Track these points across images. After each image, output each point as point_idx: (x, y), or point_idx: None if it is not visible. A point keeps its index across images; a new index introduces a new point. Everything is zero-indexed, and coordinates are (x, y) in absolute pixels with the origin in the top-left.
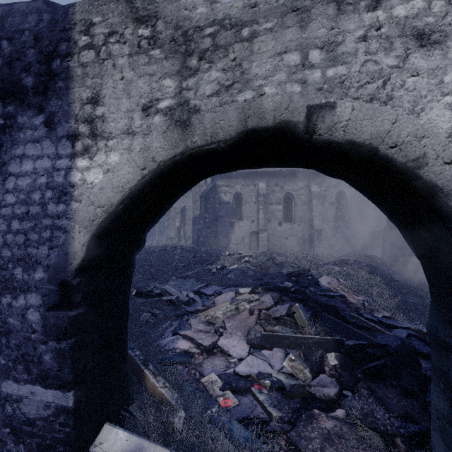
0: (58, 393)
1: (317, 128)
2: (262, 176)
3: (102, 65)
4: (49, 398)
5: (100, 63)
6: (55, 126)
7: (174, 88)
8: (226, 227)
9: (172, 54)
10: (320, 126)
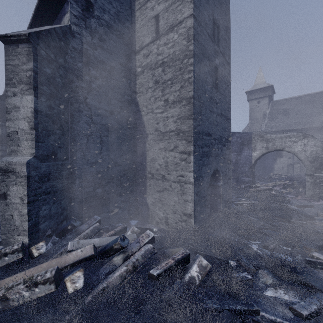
0: (249, 178)
1: (283, 150)
2: (296, 131)
3: (256, 142)
4: (248, 179)
5: (256, 142)
6: (249, 149)
7: (265, 145)
8: (271, 161)
9: (265, 141)
10: (283, 150)
